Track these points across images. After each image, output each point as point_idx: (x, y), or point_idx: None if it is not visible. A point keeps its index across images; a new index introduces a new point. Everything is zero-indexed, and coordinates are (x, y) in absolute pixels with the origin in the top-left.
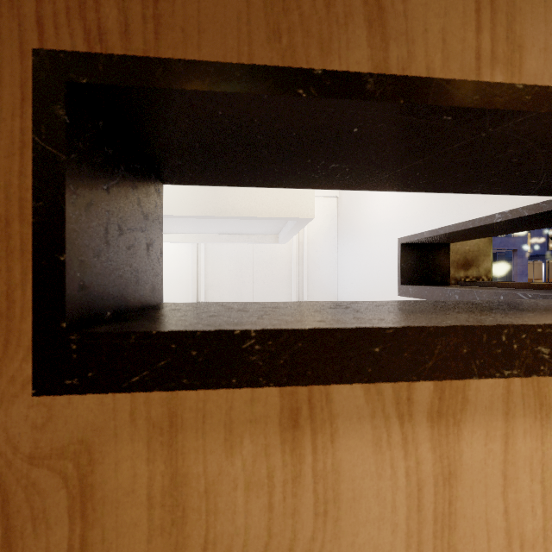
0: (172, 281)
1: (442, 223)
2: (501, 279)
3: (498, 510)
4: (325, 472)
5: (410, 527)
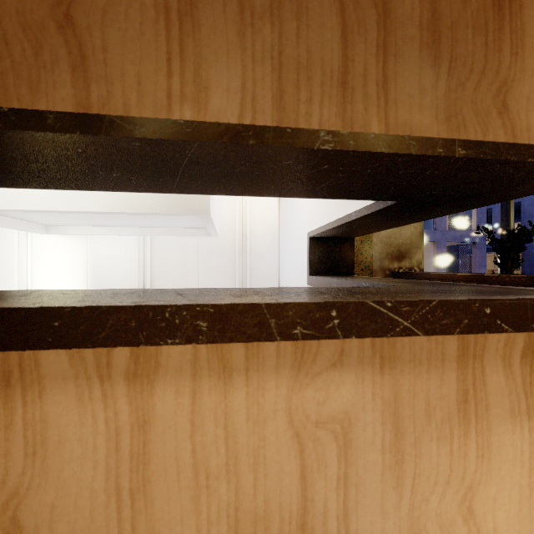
0: (120, 272)
1: (331, 220)
2: (466, 270)
3: (186, 450)
4: (34, 421)
5: (109, 464)
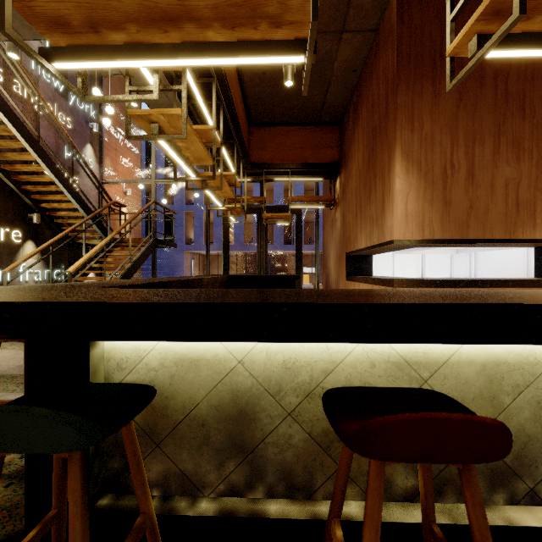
0: (517, 275)
1: None
2: None
3: None
4: None
5: None
